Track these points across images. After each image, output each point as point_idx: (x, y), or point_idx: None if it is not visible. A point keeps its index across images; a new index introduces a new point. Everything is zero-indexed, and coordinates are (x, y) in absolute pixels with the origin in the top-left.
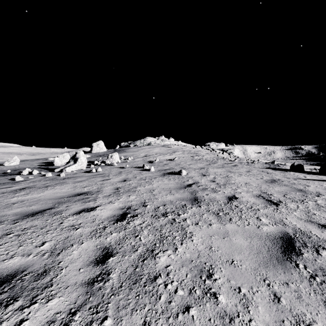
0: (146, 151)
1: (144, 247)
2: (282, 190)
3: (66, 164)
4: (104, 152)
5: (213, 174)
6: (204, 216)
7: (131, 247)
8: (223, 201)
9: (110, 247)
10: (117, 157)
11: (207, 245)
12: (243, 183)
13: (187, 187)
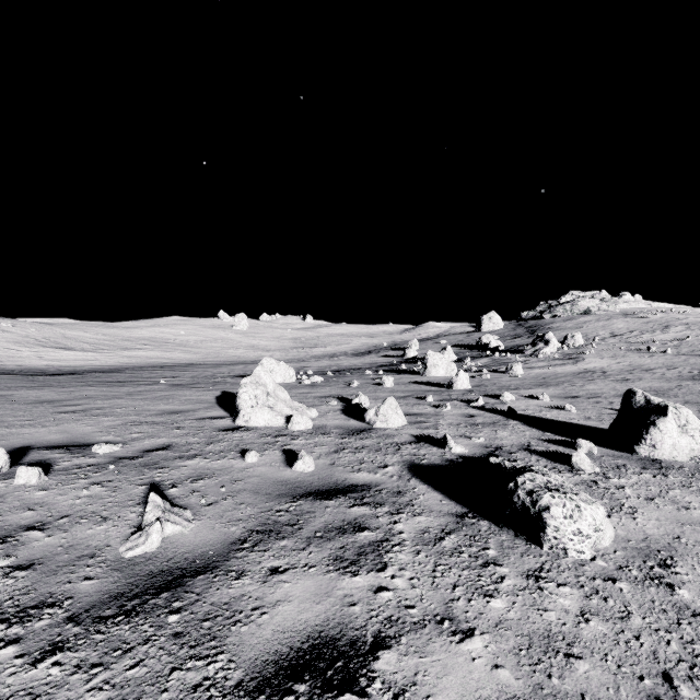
0: (601, 327)
1: None
2: None
3: (535, 347)
4: (506, 330)
5: None
6: None
7: None
8: None
9: None
10: (581, 337)
11: None
12: None
13: None
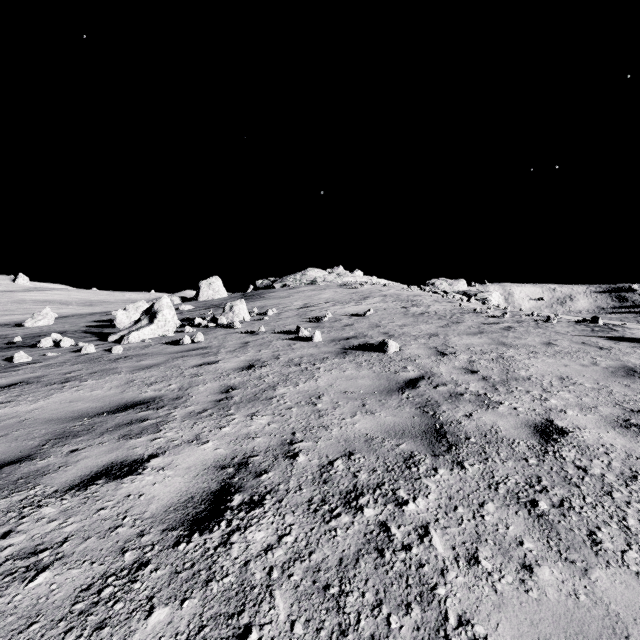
0: (307, 297)
1: None
2: None
3: (134, 325)
4: (221, 299)
5: (465, 351)
6: (489, 516)
7: None
8: (526, 443)
9: None
10: (244, 309)
11: None
12: (552, 377)
13: (406, 388)
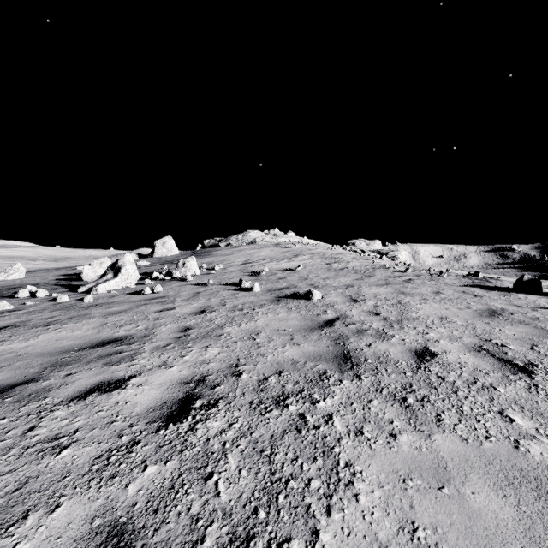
0: (248, 254)
1: (225, 526)
2: (523, 335)
3: (100, 279)
4: (174, 256)
5: (372, 298)
6: (373, 408)
7: (188, 524)
8: (407, 363)
9: (128, 526)
10: (195, 264)
11: (401, 517)
12: (435, 317)
13: (324, 326)
